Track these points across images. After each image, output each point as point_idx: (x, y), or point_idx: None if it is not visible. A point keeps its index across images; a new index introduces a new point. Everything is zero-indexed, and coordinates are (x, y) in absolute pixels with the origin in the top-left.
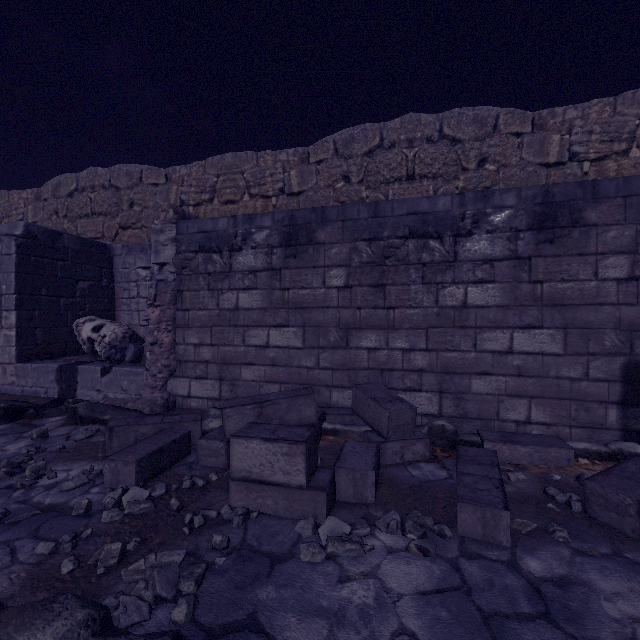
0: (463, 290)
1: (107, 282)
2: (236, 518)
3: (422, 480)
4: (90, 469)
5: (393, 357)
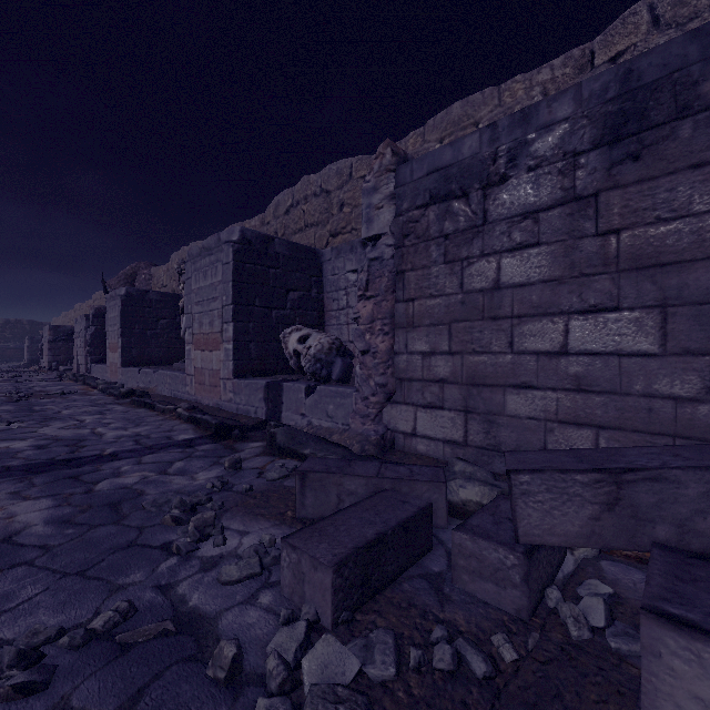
0: None
1: (316, 293)
2: None
3: None
4: (269, 542)
5: None
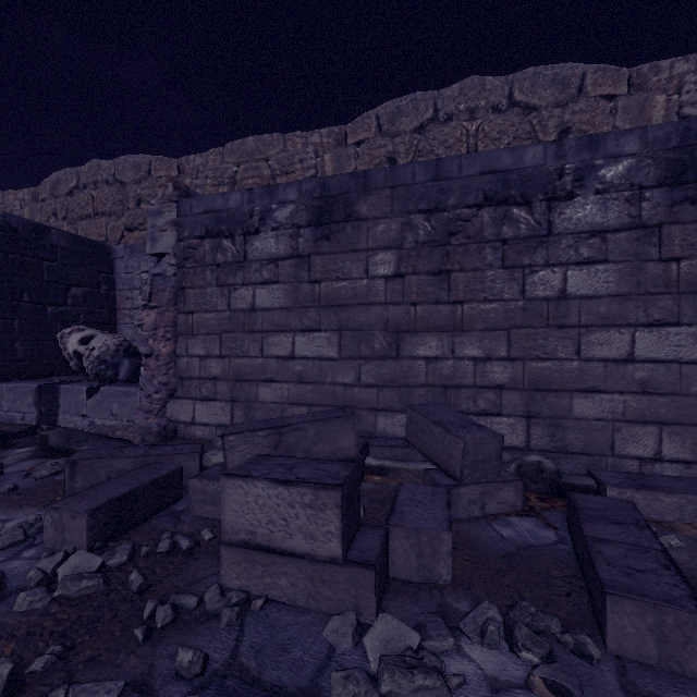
0: (561, 275)
1: (106, 290)
2: (226, 612)
3: (519, 545)
4: (35, 520)
5: (461, 369)
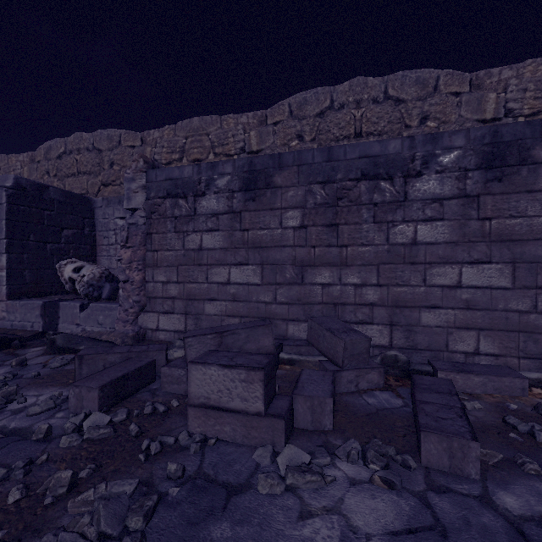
0: (413, 228)
1: (89, 231)
2: (193, 445)
3: (378, 408)
4: (58, 394)
5: (346, 292)
